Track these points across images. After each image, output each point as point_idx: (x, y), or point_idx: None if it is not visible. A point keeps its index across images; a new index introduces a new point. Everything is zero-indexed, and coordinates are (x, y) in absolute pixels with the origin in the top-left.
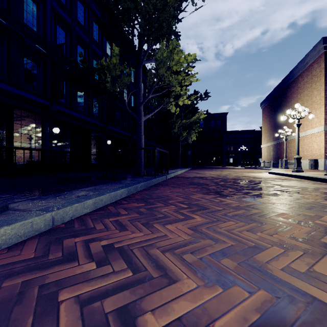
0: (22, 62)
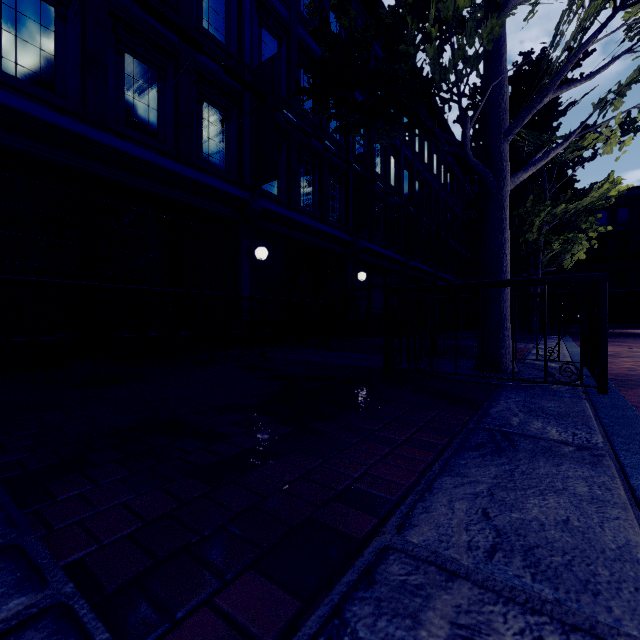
0: (201, 112)
